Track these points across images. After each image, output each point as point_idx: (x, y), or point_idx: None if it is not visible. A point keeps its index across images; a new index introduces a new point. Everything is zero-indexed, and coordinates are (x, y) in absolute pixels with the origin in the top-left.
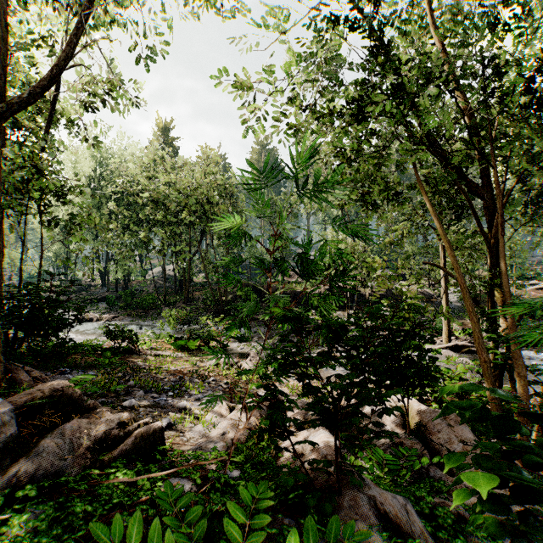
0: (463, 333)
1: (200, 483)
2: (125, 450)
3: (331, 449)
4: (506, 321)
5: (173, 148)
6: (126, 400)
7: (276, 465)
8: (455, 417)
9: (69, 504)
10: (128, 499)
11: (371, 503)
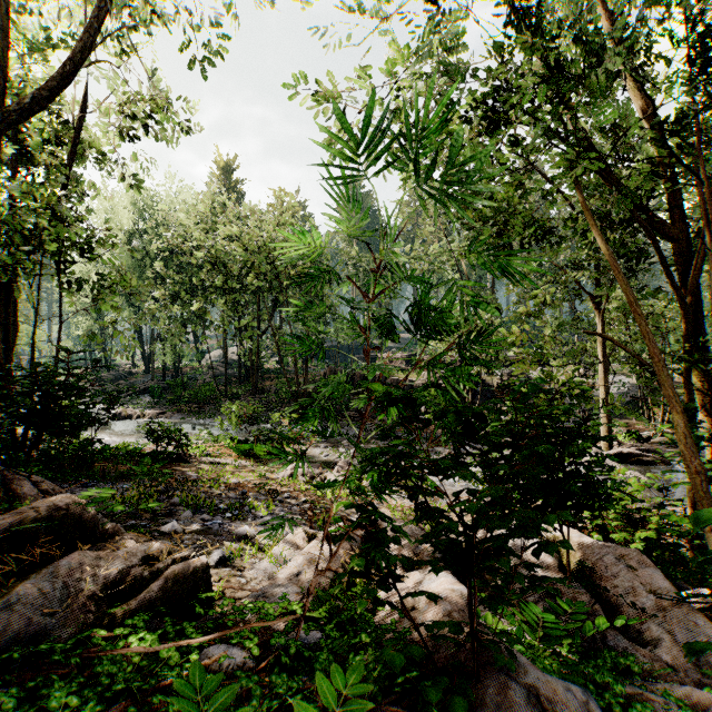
0: (629, 437)
1: (258, 654)
2: (150, 598)
3: (457, 601)
4: (706, 417)
5: (237, 193)
6: (167, 523)
7: (374, 625)
8: (637, 554)
9: (46, 691)
10: (140, 683)
11: (530, 698)
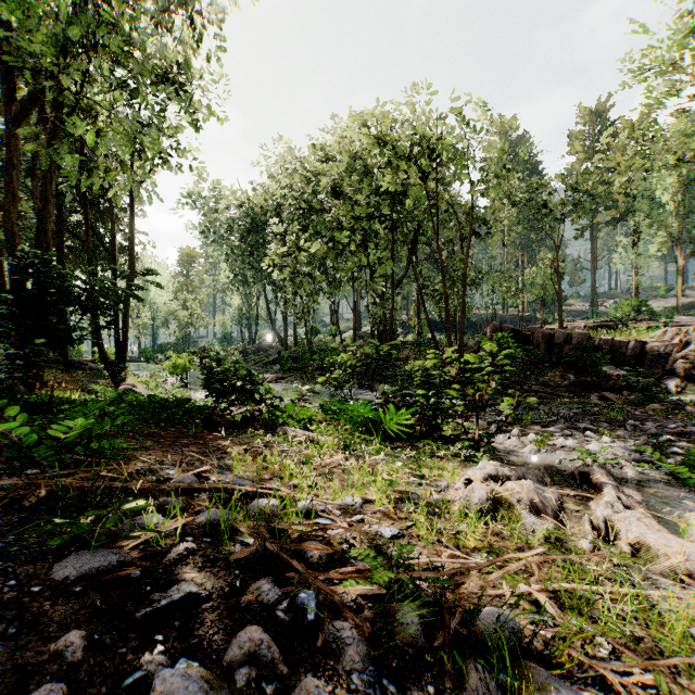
0: None
1: None
2: None
3: None
4: None
5: None
6: None
7: None
8: None
9: None
10: None
11: None
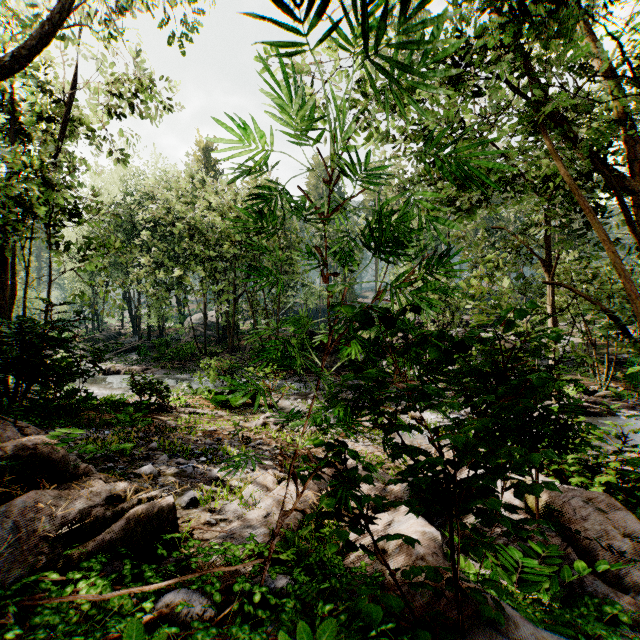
0: (576, 391)
1: (220, 601)
2: (111, 539)
3: (429, 544)
4: None
5: (216, 171)
6: (143, 466)
7: (344, 569)
8: (605, 497)
9: None
10: (81, 637)
11: None
